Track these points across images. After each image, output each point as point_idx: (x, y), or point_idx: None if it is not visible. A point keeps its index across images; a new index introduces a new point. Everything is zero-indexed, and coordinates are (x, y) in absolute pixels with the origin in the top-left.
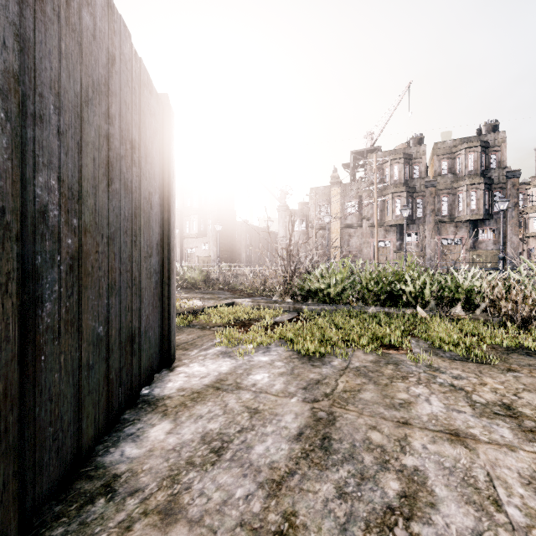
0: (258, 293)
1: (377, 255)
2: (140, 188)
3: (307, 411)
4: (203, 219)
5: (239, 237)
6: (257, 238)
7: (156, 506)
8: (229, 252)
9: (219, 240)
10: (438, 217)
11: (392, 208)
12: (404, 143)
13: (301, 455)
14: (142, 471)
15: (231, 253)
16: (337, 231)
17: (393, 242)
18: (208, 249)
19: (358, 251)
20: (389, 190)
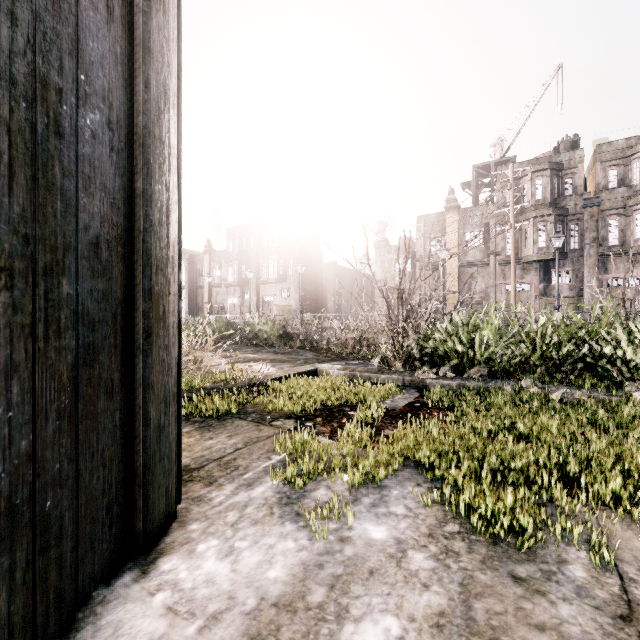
0: (351, 354)
1: (514, 302)
2: None
3: None
4: (282, 261)
5: (327, 282)
6: (348, 282)
7: None
8: (313, 300)
9: (302, 286)
10: (603, 248)
11: (533, 237)
12: (545, 153)
13: None
14: None
15: (316, 301)
16: (455, 271)
17: (534, 284)
18: (288, 297)
19: (484, 297)
20: (529, 214)
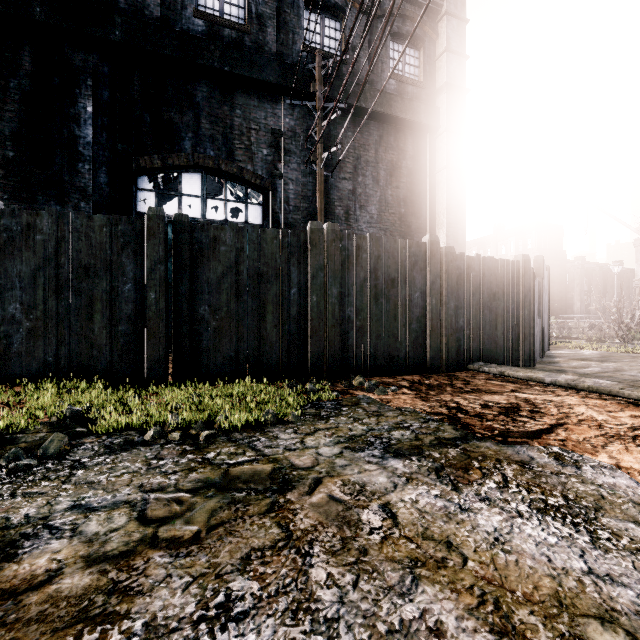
0: (593, 340)
1: None
2: (546, 300)
3: (600, 356)
4: None
5: (571, 282)
6: (600, 281)
7: (562, 356)
8: (555, 301)
9: None
10: None
11: None
12: None
13: (594, 357)
14: (557, 355)
15: (559, 302)
16: None
17: None
18: None
19: None
20: None
